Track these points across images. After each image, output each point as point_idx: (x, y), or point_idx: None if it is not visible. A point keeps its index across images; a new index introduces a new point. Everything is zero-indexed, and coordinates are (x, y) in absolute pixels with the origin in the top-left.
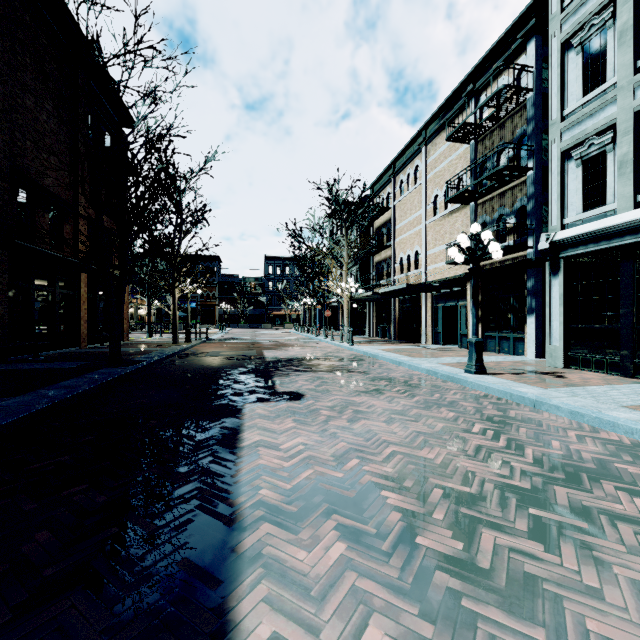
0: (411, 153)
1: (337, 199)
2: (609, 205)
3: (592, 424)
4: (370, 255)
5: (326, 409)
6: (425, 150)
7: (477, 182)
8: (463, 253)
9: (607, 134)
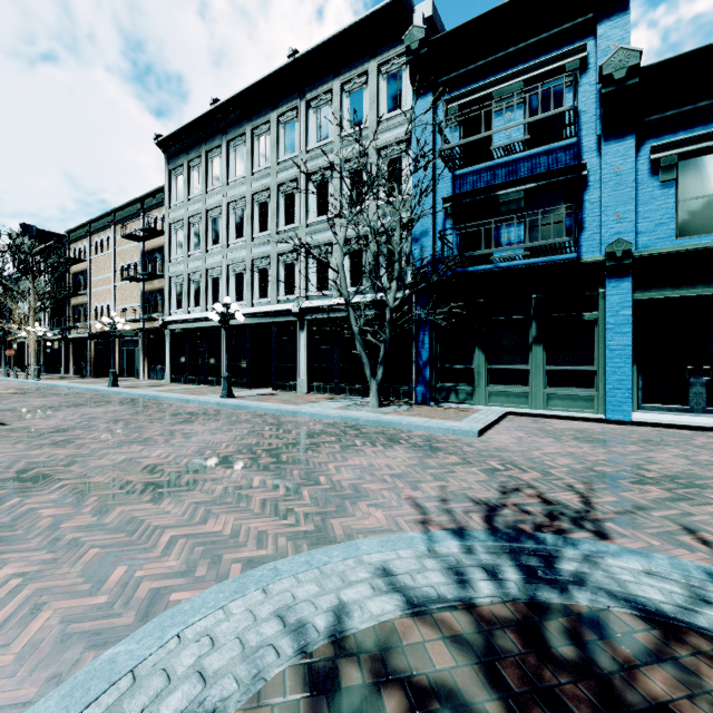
0: (104, 225)
1: (22, 250)
2: (183, 309)
3: (131, 396)
4: (67, 297)
5: (7, 402)
6: (114, 229)
7: (145, 270)
8: (106, 326)
9: (182, 278)
